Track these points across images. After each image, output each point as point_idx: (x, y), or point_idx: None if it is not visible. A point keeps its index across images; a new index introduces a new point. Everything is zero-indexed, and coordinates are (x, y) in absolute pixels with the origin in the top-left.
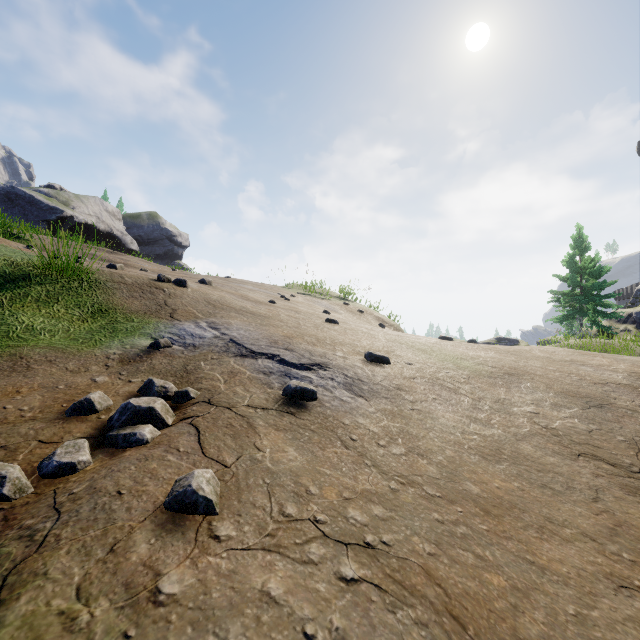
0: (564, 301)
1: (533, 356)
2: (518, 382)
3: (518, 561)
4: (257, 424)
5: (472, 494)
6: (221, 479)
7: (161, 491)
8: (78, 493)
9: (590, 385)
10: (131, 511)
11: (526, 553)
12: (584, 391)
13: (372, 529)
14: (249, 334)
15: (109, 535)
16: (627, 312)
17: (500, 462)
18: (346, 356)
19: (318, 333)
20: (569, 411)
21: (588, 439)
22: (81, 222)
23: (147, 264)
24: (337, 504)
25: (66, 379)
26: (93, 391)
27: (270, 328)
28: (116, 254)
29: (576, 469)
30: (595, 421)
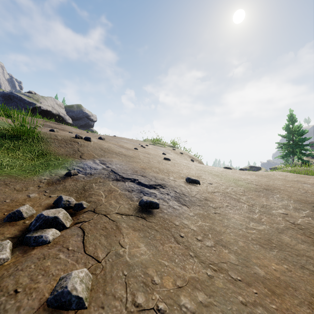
0: (284, 147)
1: (276, 178)
2: (272, 194)
3: None
4: (122, 226)
5: (260, 276)
6: (93, 273)
7: (48, 287)
8: None
9: (312, 195)
10: (20, 310)
11: None
12: (310, 199)
13: None
14: (122, 167)
15: None
16: None
17: (272, 249)
18: (175, 179)
19: (159, 166)
20: (304, 212)
21: None
22: (44, 109)
23: (74, 129)
24: (173, 292)
25: (12, 195)
26: (26, 203)
27: (133, 163)
28: (60, 125)
29: None
30: None
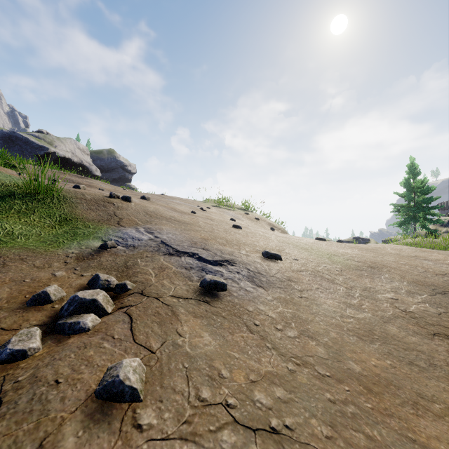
0: (402, 211)
1: (387, 253)
2: (379, 274)
3: (402, 440)
4: (179, 312)
5: (355, 373)
6: (147, 364)
7: (94, 378)
8: (22, 381)
9: (433, 276)
10: (65, 401)
11: (407, 431)
12: (429, 280)
13: (276, 412)
14: (175, 237)
15: (41, 428)
16: (448, 219)
17: (373, 342)
18: (248, 254)
19: (227, 236)
20: (421, 297)
21: (439, 321)
22: (61, 156)
23: (105, 185)
24: (245, 387)
25: (32, 274)
26: (52, 284)
27: (191, 232)
28: (84, 178)
29: (434, 347)
30: (442, 305)
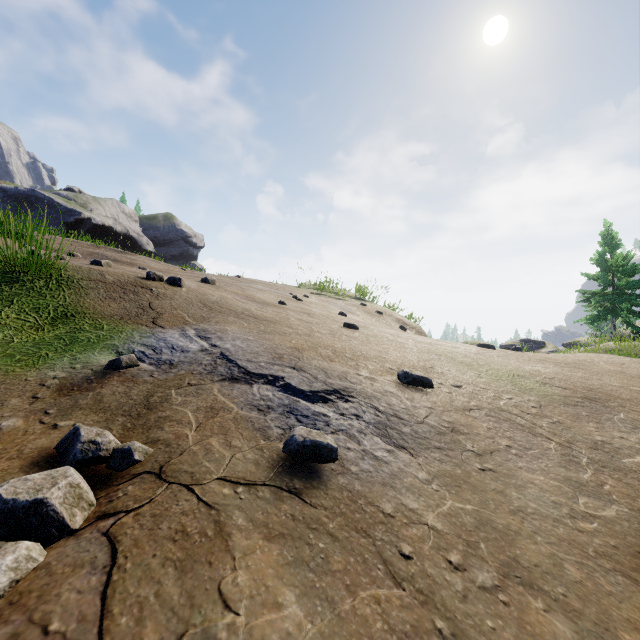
0: (595, 300)
1: (603, 370)
2: (607, 412)
3: None
4: (233, 525)
5: None
6: None
7: None
8: None
9: None
10: None
11: None
12: None
13: None
14: (247, 345)
15: None
16: None
17: None
18: (373, 376)
19: (335, 343)
20: None
21: None
22: (98, 224)
23: (156, 264)
24: None
25: None
26: None
27: (275, 337)
28: (126, 254)
29: None
30: None
